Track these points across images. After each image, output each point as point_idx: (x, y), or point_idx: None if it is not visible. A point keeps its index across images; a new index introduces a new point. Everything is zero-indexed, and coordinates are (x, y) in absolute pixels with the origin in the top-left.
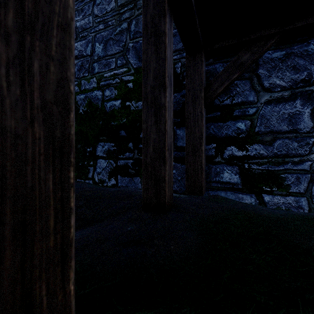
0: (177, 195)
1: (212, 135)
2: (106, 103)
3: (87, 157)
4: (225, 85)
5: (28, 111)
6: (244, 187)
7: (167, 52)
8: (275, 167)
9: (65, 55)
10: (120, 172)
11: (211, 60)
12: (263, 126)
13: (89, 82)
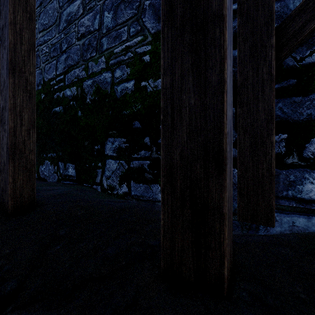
0: None
1: (279, 118)
2: (116, 87)
3: (94, 156)
4: None
5: None
6: None
7: None
8: None
9: None
10: (134, 177)
11: None
12: None
13: (96, 63)
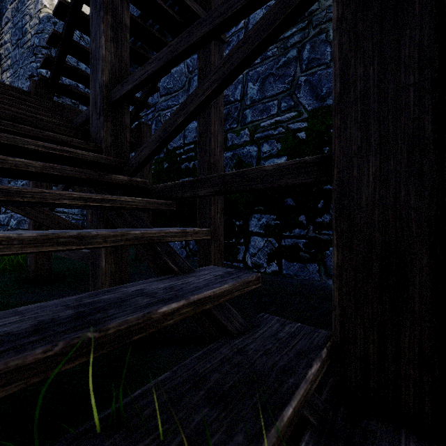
0: None
1: None
2: (263, 162)
3: (235, 232)
4: None
5: None
6: None
7: None
8: None
9: None
10: (286, 255)
11: None
12: None
13: (238, 135)
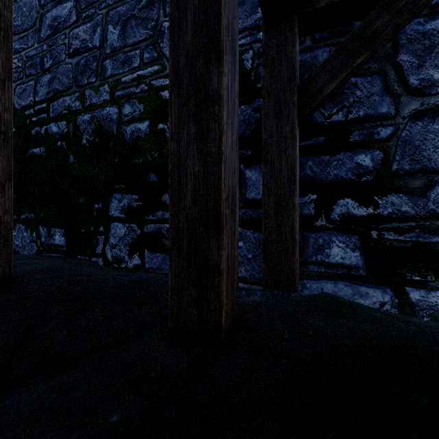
0: (246, 286)
1: (309, 178)
2: (124, 127)
3: (94, 218)
4: (340, 78)
5: None
6: (369, 274)
7: None
8: (431, 237)
9: None
10: (149, 244)
11: (308, 42)
12: (407, 161)
13: (97, 93)
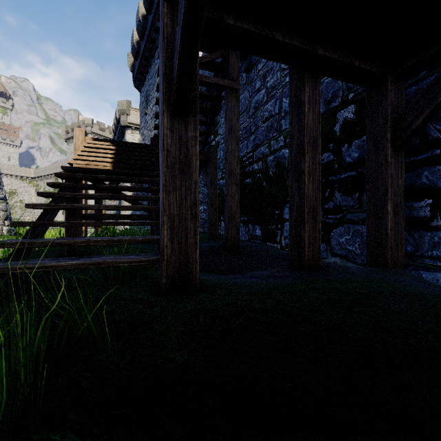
0: None
1: (425, 185)
2: None
3: (275, 220)
4: (425, 114)
5: (187, 208)
6: None
7: (307, 119)
8: None
9: (196, 190)
10: None
11: (424, 72)
12: None
13: (277, 142)
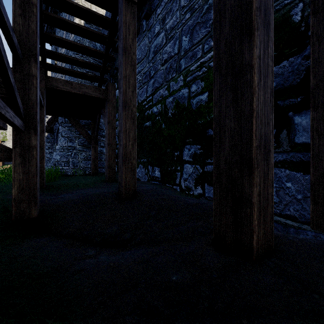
0: (294, 224)
1: None
2: (192, 100)
3: (174, 161)
4: None
5: None
6: None
7: None
8: None
9: None
10: (207, 180)
11: None
12: None
13: (176, 82)
